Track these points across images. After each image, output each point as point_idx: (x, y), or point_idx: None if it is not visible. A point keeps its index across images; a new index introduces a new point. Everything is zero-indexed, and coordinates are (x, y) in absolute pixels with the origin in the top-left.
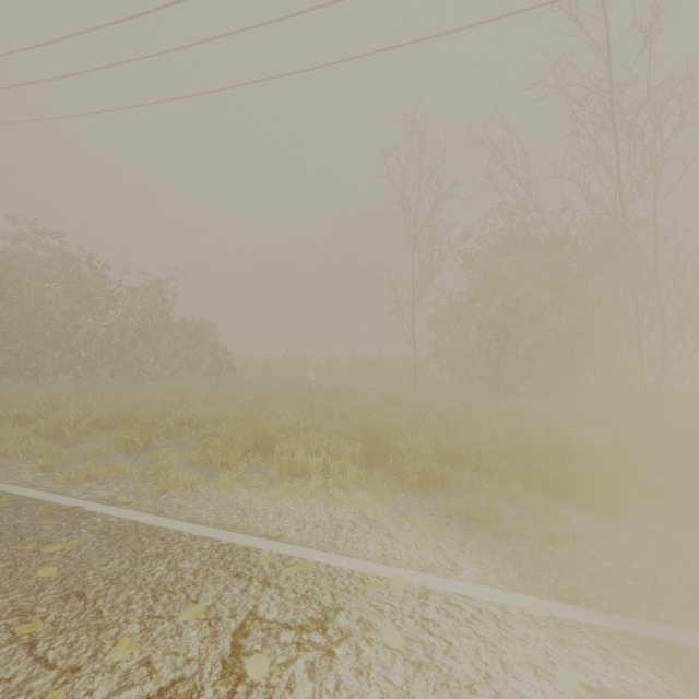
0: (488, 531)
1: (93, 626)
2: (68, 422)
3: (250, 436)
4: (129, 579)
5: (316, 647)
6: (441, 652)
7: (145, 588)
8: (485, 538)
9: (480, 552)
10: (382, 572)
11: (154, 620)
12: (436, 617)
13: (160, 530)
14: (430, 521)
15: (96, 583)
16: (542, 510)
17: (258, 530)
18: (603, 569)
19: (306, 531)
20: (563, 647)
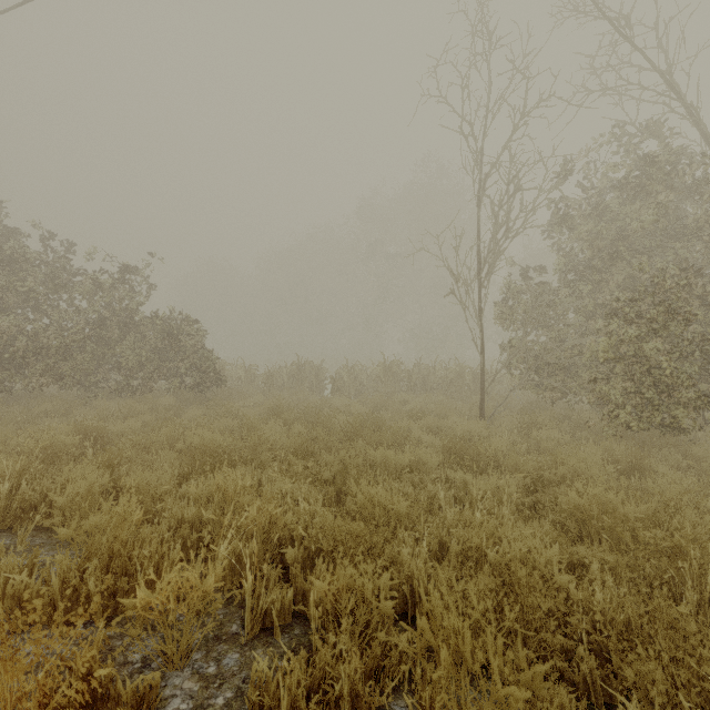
0: None
1: None
2: None
3: None
4: None
5: None
6: None
7: None
8: None
9: None
10: None
11: None
12: None
13: None
14: None
15: None
16: None
17: None
18: None
19: None
20: None
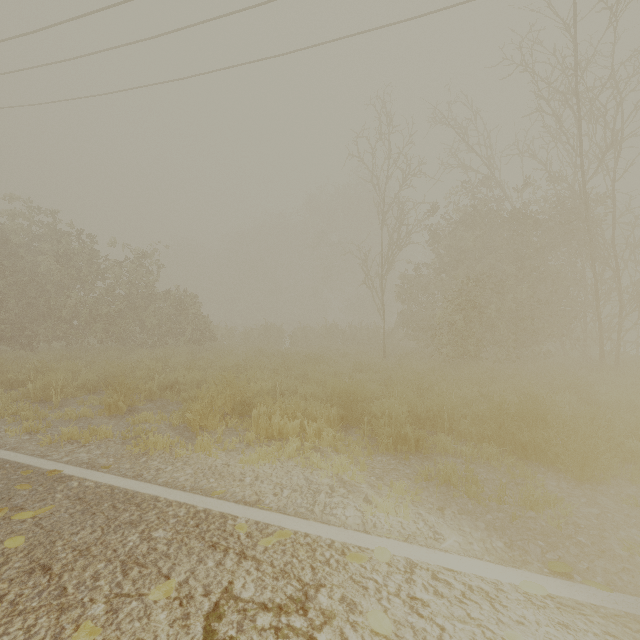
0: (467, 496)
1: (55, 606)
2: (55, 386)
3: (229, 399)
4: (99, 550)
5: (296, 632)
6: (434, 639)
7: (115, 560)
8: (464, 504)
9: (460, 518)
10: (364, 543)
11: (121, 599)
12: (424, 596)
13: (135, 495)
14: (408, 485)
15: (64, 555)
16: (519, 474)
17: (235, 494)
18: (590, 538)
19: (283, 495)
20: (566, 632)
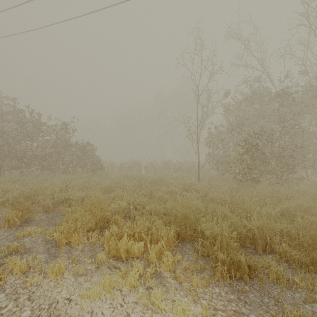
0: None
1: None
2: None
3: (92, 217)
4: None
5: None
6: None
7: None
8: None
9: None
10: None
11: None
12: None
13: None
14: None
15: None
16: None
17: None
18: None
19: None
20: None
